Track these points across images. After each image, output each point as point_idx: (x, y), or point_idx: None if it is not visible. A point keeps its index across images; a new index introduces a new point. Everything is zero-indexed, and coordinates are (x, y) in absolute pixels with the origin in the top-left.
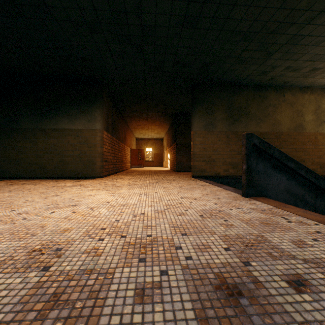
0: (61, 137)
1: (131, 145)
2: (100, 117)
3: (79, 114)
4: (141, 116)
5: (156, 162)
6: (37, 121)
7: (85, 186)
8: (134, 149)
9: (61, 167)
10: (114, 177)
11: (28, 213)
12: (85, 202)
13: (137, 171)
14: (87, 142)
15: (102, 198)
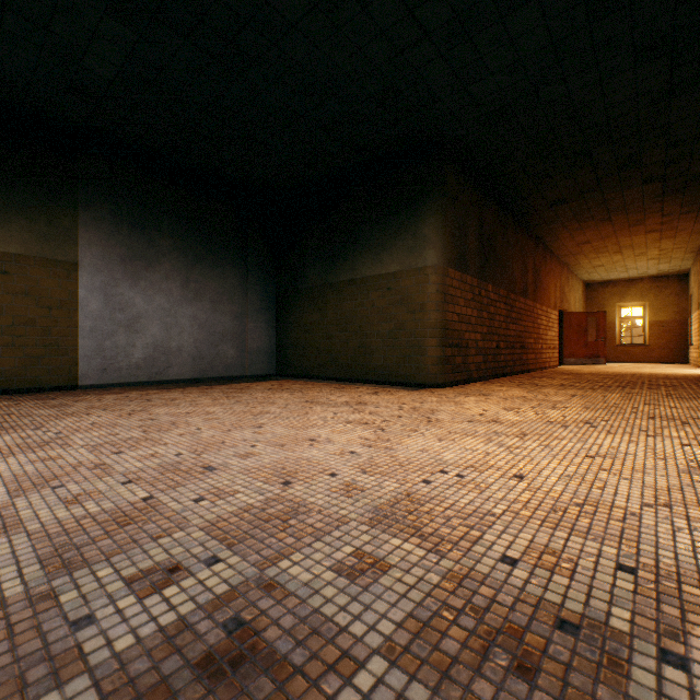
0: (361, 295)
1: (561, 304)
2: (436, 233)
3: (391, 239)
4: (585, 213)
5: (657, 350)
6: (327, 270)
7: (358, 408)
8: (574, 313)
9: (360, 359)
10: (473, 389)
11: (107, 469)
12: (251, 463)
13: (571, 374)
14: (407, 301)
15: (308, 460)
